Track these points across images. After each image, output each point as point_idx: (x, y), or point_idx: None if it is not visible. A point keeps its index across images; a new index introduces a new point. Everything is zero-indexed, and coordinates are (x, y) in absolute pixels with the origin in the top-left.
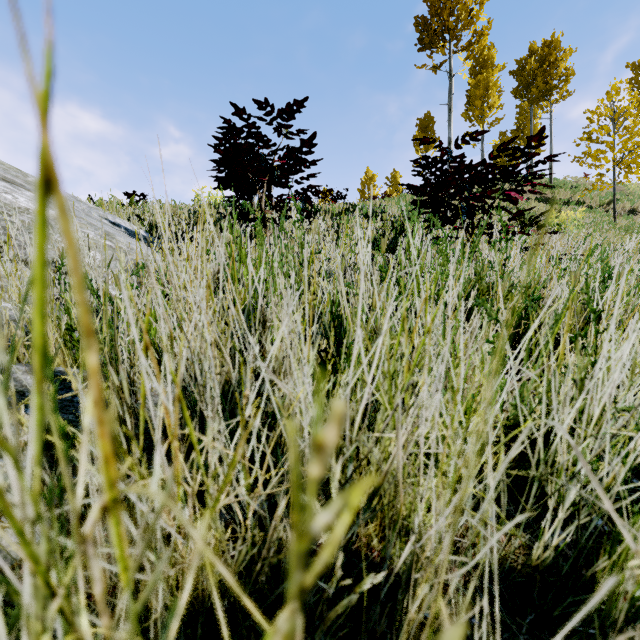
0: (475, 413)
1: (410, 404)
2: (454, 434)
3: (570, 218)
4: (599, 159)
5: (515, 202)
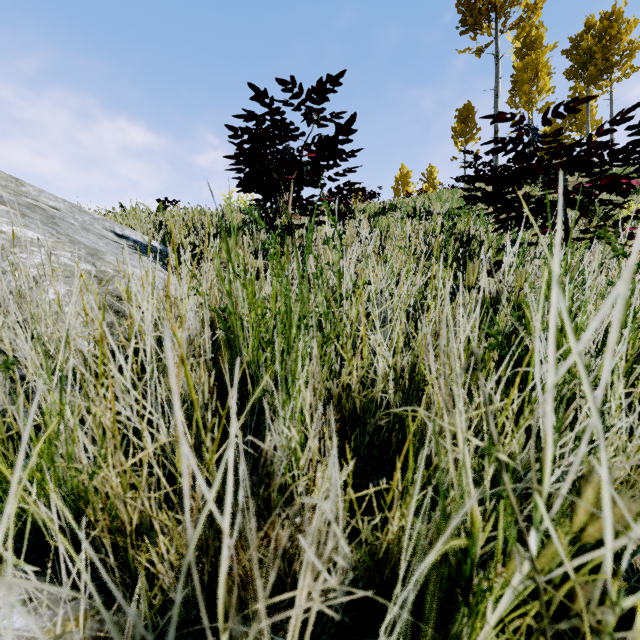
0: None
1: None
2: None
3: None
4: None
5: (627, 193)
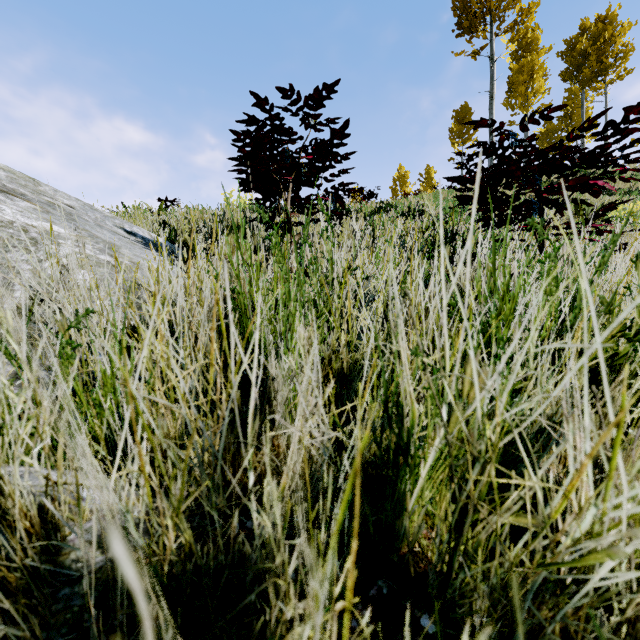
0: (636, 564)
1: None
2: None
3: None
4: None
5: (598, 193)
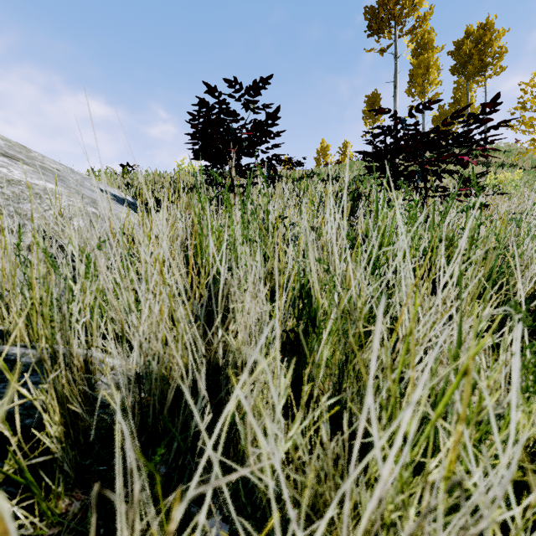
0: None
1: (430, 468)
2: (490, 503)
3: (508, 179)
4: (533, 126)
5: (466, 166)
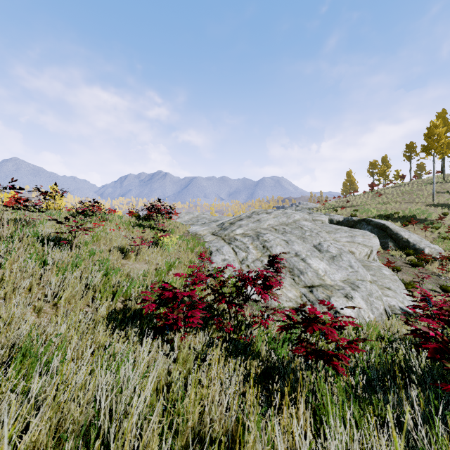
0: None
1: None
2: None
3: None
4: None
5: None
